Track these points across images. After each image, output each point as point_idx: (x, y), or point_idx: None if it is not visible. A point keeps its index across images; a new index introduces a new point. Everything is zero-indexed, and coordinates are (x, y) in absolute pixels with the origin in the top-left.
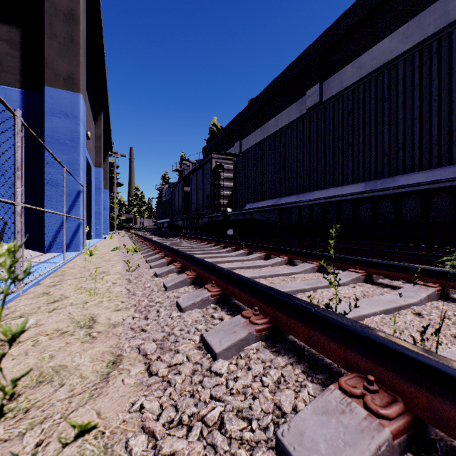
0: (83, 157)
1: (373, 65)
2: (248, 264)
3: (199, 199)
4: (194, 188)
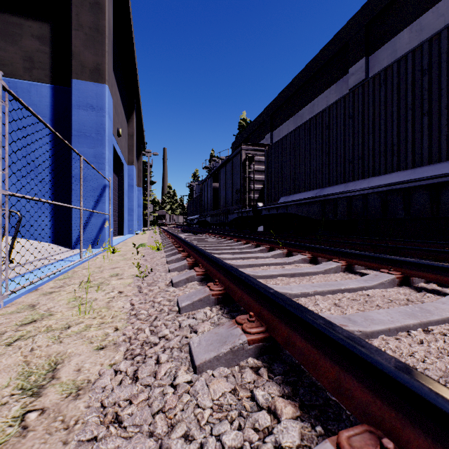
0: (108, 150)
1: (440, 24)
2: (292, 270)
3: (228, 194)
4: (222, 183)
